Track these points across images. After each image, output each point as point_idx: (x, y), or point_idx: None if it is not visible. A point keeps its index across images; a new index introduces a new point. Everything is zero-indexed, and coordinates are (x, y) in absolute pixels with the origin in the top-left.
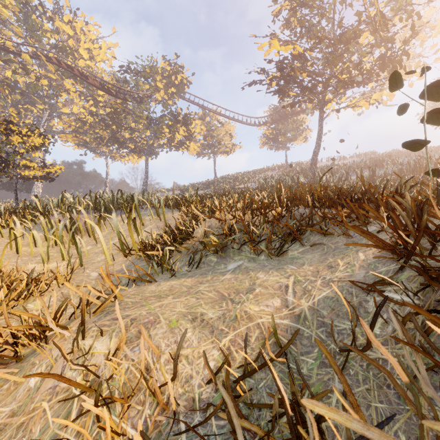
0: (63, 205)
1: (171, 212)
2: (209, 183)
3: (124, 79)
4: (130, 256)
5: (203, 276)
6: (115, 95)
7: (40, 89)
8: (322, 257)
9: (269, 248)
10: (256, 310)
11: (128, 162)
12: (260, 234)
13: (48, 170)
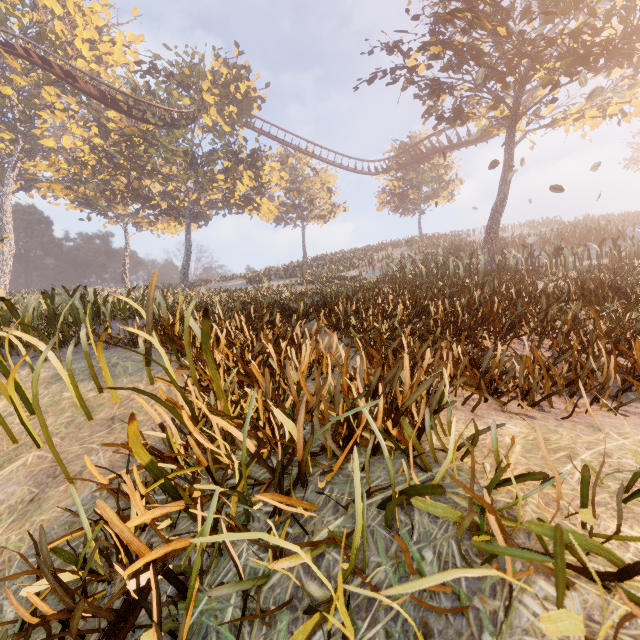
0: None
1: (156, 367)
2: (294, 267)
3: (146, 87)
4: None
5: None
6: (127, 112)
7: None
8: None
9: None
10: None
11: (163, 233)
12: None
13: None
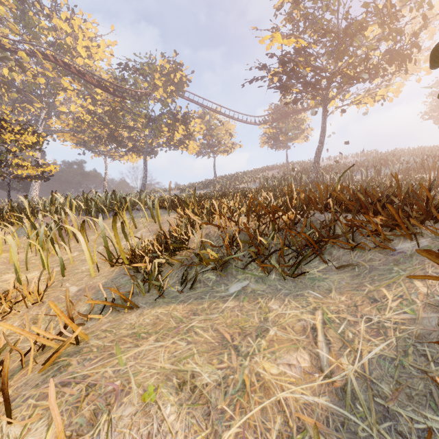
0: (52, 207)
1: (167, 213)
2: (209, 182)
3: (122, 77)
4: (117, 266)
5: (198, 302)
6: (113, 93)
7: (37, 87)
8: (355, 281)
9: (282, 265)
10: (273, 372)
11: (127, 162)
12: (269, 245)
13: (42, 170)
